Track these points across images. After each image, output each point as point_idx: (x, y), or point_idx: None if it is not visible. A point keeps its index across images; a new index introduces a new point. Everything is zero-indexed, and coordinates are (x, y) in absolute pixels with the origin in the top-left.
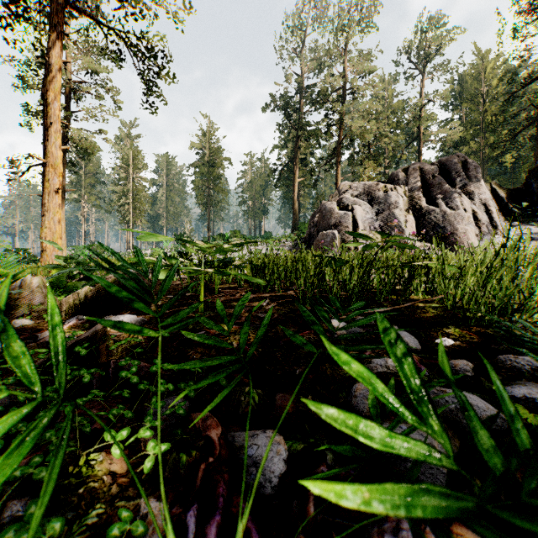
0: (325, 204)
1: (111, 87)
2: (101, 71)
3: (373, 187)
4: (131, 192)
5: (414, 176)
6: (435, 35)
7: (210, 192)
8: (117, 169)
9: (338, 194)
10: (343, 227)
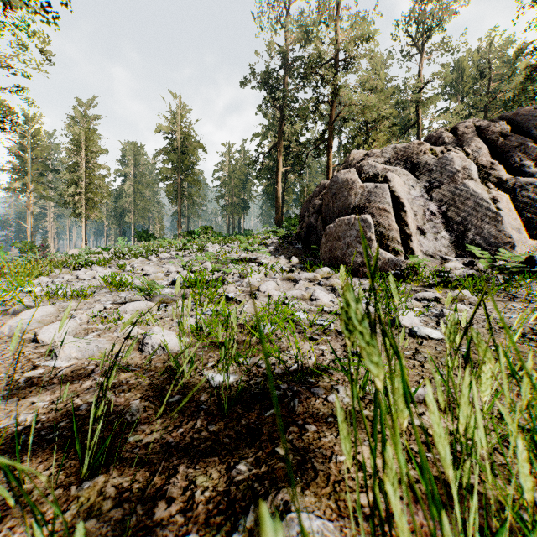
0: (336, 174)
1: (34, 31)
2: (13, 2)
3: (413, 149)
4: (83, 179)
5: (470, 136)
6: (439, 5)
7: (181, 183)
8: (70, 154)
9: (347, 167)
10: (375, 210)
